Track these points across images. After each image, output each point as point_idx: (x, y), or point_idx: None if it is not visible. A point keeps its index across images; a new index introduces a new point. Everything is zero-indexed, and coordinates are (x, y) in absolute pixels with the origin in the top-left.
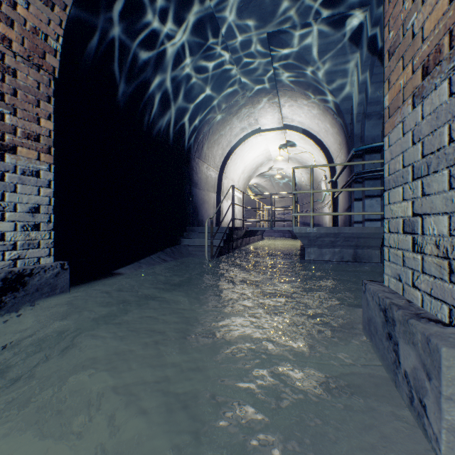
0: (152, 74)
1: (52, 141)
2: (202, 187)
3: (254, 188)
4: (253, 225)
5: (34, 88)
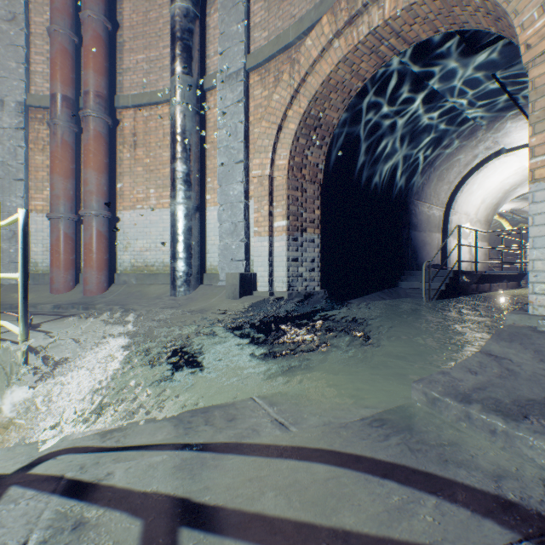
0: (373, 146)
1: (319, 221)
2: (422, 229)
3: (510, 215)
4: (513, 268)
5: (312, 195)
